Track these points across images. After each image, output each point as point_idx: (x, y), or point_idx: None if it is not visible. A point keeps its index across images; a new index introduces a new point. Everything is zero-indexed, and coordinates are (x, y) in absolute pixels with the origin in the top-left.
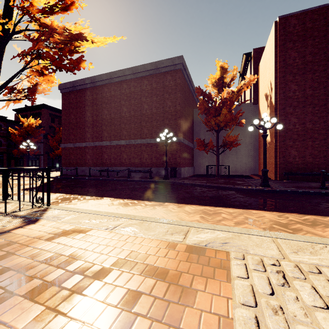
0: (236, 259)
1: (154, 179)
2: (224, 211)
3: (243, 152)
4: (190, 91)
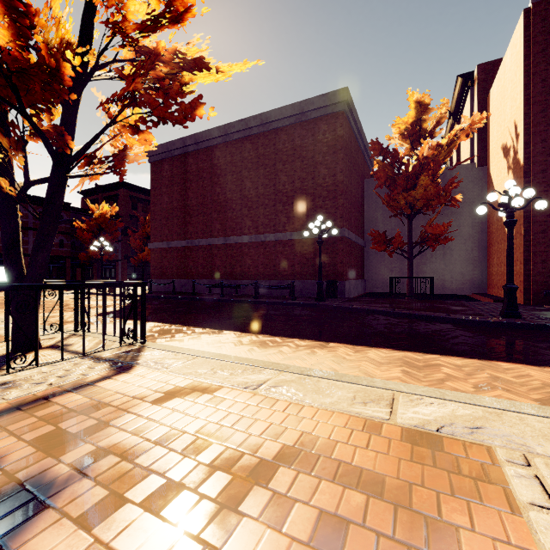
0: (512, 465)
1: (299, 301)
2: (445, 361)
3: (458, 253)
4: (360, 149)
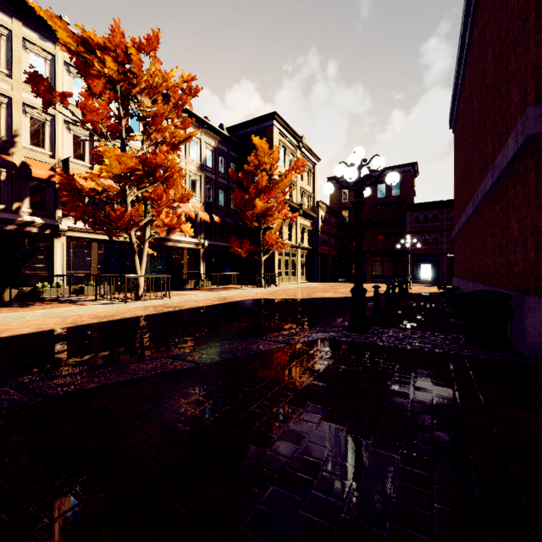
0: None
1: None
2: None
3: None
4: None
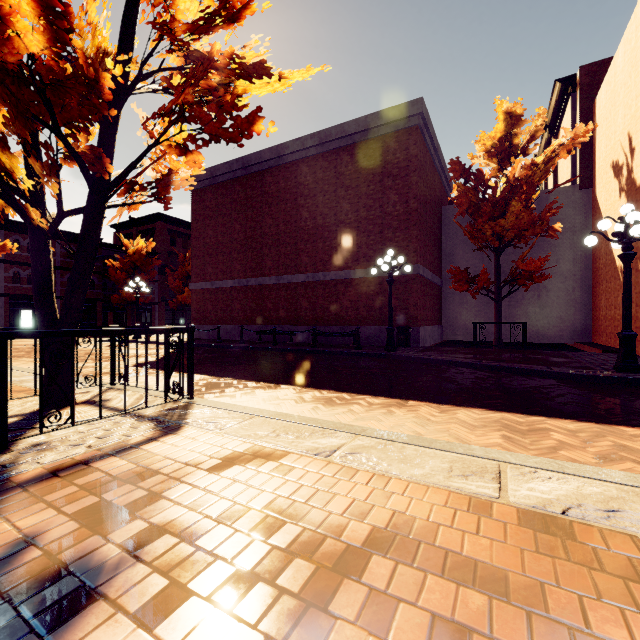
0: None
1: (366, 350)
2: (553, 425)
3: (556, 294)
4: (436, 170)
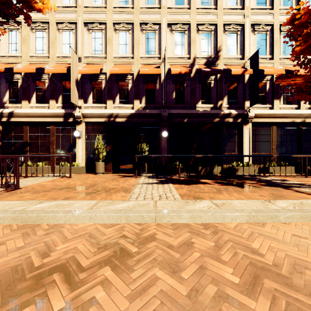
0: (178, 198)
1: None
2: None
3: None
4: None
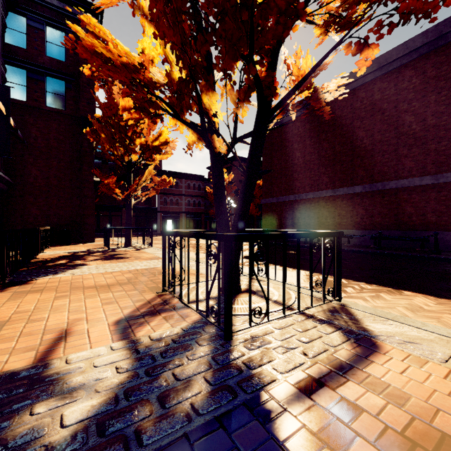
0: None
1: (449, 256)
2: None
3: None
4: None
